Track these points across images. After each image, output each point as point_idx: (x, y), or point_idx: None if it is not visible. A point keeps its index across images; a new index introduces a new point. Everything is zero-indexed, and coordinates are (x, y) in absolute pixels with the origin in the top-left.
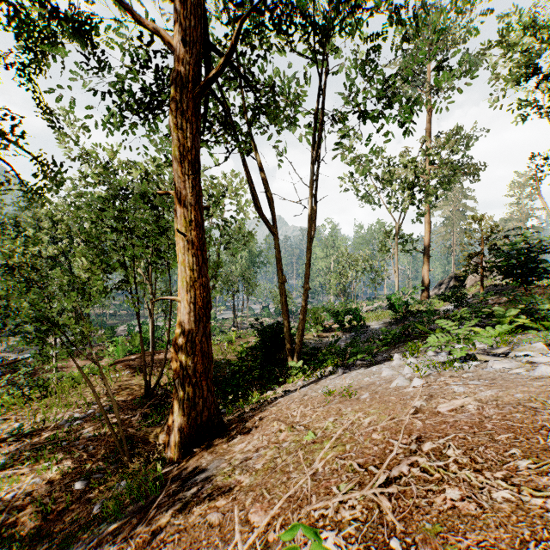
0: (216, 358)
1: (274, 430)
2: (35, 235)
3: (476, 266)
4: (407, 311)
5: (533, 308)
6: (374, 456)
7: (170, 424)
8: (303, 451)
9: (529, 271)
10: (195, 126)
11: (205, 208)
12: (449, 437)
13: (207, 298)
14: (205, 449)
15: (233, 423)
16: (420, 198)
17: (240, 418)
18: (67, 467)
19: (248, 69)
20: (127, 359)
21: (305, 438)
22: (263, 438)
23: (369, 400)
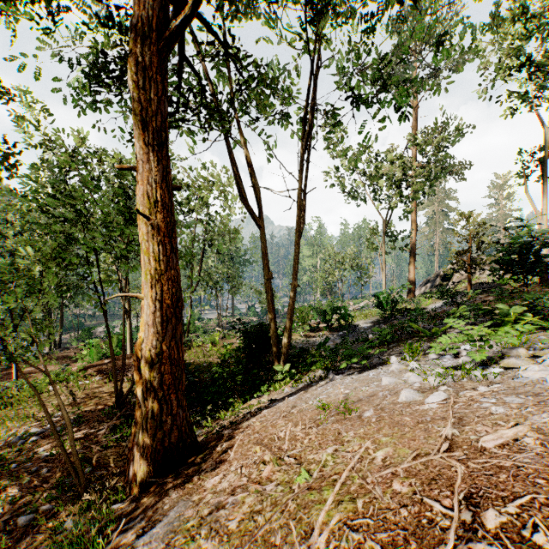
0: (197, 361)
1: (256, 458)
2: (1, 229)
3: (464, 264)
4: (395, 309)
5: (538, 305)
6: (404, 529)
7: (132, 447)
8: (295, 504)
9: (532, 266)
10: (162, 88)
11: (176, 188)
12: (521, 501)
13: (177, 295)
14: (172, 481)
15: (209, 441)
16: (408, 196)
17: (218, 434)
18: (12, 496)
19: (229, 33)
20: (100, 363)
21: (297, 480)
22: (242, 471)
23: (375, 421)
